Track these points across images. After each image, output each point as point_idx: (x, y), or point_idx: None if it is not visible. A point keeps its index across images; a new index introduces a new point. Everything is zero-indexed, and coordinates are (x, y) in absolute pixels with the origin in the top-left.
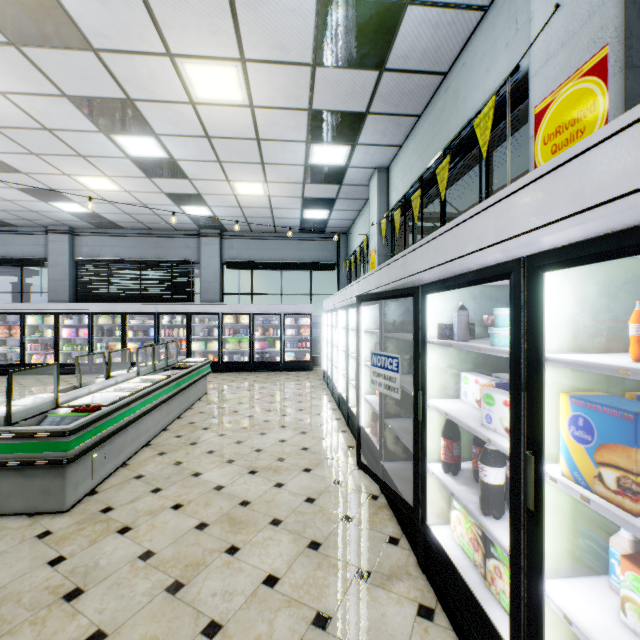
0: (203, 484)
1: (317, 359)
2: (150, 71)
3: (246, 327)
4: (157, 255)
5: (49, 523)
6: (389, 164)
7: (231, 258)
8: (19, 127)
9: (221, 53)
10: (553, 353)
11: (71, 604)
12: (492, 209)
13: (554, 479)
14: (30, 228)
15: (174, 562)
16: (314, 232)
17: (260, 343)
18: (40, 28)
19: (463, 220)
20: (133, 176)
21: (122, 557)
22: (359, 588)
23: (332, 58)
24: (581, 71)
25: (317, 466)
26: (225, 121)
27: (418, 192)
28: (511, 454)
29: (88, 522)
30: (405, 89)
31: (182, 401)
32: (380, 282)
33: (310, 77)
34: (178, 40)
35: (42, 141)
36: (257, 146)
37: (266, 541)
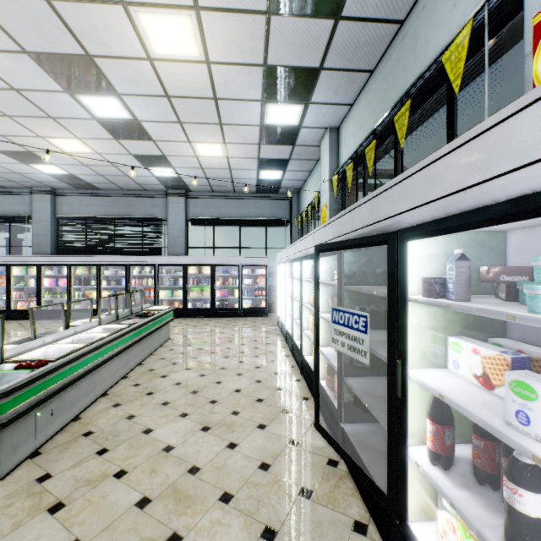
0: (152, 444)
1: (272, 306)
2: (105, 22)
3: (208, 277)
4: (129, 213)
5: None
6: (340, 124)
7: (195, 215)
8: None
9: None
10: None
11: None
12: None
13: None
14: (17, 189)
15: None
16: (269, 192)
17: (220, 291)
18: None
19: (483, 130)
20: (102, 138)
21: None
22: None
23: (287, 4)
24: None
25: (272, 421)
26: (183, 79)
27: (373, 144)
28: None
29: (19, 495)
30: (360, 41)
31: (144, 348)
32: (340, 231)
33: (265, 28)
34: None
35: (12, 102)
36: (215, 106)
37: (213, 527)
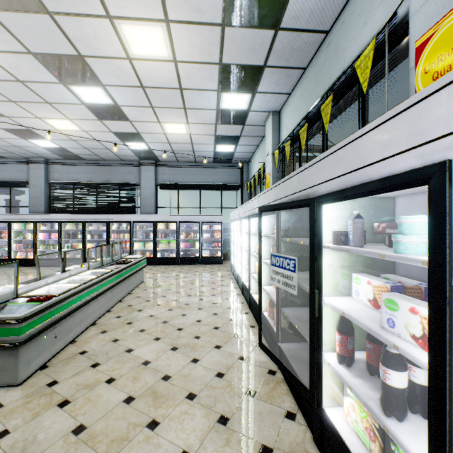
0: (134, 359)
1: (226, 255)
2: (95, 31)
3: (174, 232)
4: (109, 179)
5: (2, 396)
6: (280, 108)
7: (163, 181)
8: None
9: (149, 15)
10: None
11: None
12: (404, 114)
13: None
14: (16, 159)
15: (102, 437)
16: (224, 162)
17: (184, 243)
18: None
19: (365, 131)
20: (88, 119)
21: (58, 431)
22: None
23: (238, 19)
24: None
25: (226, 343)
26: (155, 74)
27: (305, 126)
28: (430, 370)
29: (35, 395)
30: (295, 46)
31: (123, 288)
32: (277, 196)
33: (220, 36)
34: (115, 3)
35: (17, 91)
36: (180, 94)
37: (182, 415)
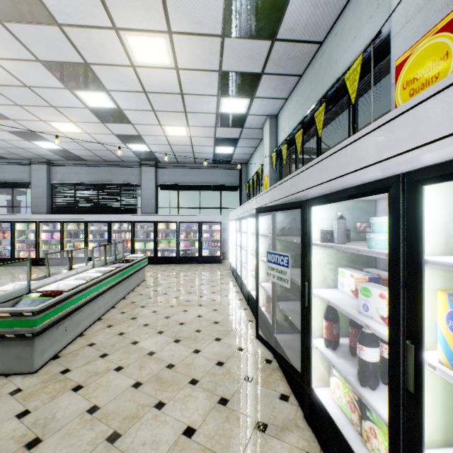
0: (139, 350)
1: (225, 255)
2: (101, 41)
3: (174, 231)
4: (110, 180)
5: (20, 382)
6: (278, 112)
7: (163, 182)
8: (6, 85)
9: (153, 27)
10: (428, 255)
11: (31, 452)
12: (372, 134)
13: (433, 366)
14: (19, 160)
15: (114, 415)
16: (223, 163)
17: (184, 243)
18: (17, 7)
19: (344, 145)
20: (91, 122)
21: (74, 411)
22: (258, 438)
23: (236, 31)
24: (435, 29)
25: (225, 336)
26: (157, 80)
27: (300, 131)
28: (390, 341)
29: (50, 381)
30: (291, 55)
31: (126, 286)
32: (273, 198)
33: (220, 46)
34: (121, 17)
35: (24, 95)
36: (181, 99)
37: (186, 398)
